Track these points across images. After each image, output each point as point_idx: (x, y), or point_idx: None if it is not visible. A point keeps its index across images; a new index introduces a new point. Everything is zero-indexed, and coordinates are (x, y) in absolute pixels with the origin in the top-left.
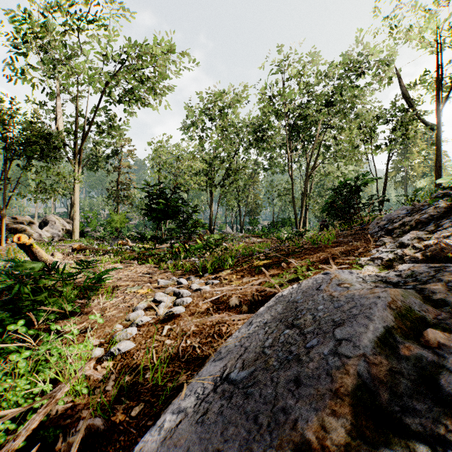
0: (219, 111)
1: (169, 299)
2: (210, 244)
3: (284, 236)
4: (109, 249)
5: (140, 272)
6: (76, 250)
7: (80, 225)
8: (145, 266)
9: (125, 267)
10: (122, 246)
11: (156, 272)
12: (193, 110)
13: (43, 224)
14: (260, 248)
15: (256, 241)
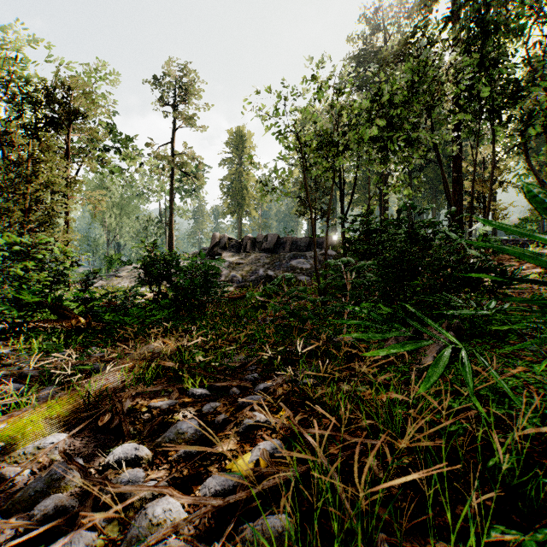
0: None
1: None
2: None
3: None
4: None
5: None
6: None
7: None
8: None
9: None
10: None
11: None
12: None
13: None
14: None
15: None
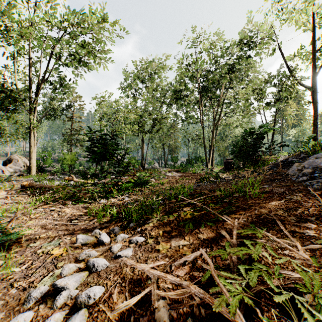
0: (148, 76)
1: (76, 280)
2: (140, 180)
3: (198, 171)
4: (53, 186)
5: (70, 215)
6: (25, 186)
7: (37, 163)
8: (78, 207)
9: (59, 207)
10: (68, 181)
11: (85, 216)
12: (129, 75)
13: (8, 162)
14: (184, 191)
15: (177, 175)
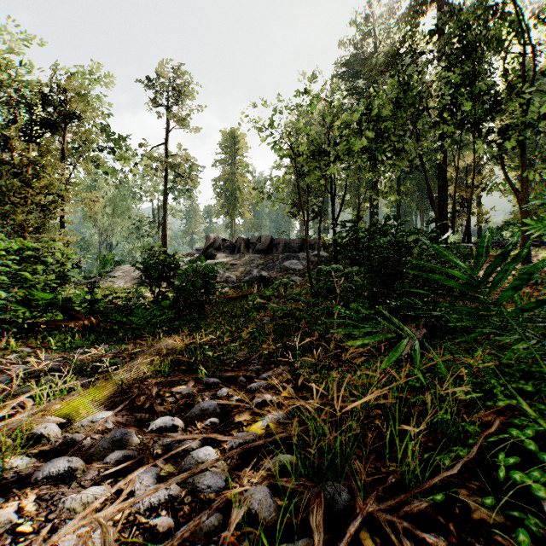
0: None
1: None
2: None
3: None
4: None
5: None
6: None
7: None
8: None
9: None
10: None
11: None
12: None
13: None
14: None
15: None
